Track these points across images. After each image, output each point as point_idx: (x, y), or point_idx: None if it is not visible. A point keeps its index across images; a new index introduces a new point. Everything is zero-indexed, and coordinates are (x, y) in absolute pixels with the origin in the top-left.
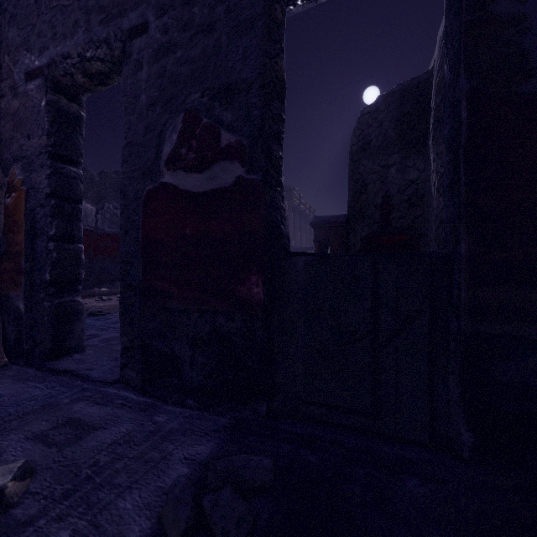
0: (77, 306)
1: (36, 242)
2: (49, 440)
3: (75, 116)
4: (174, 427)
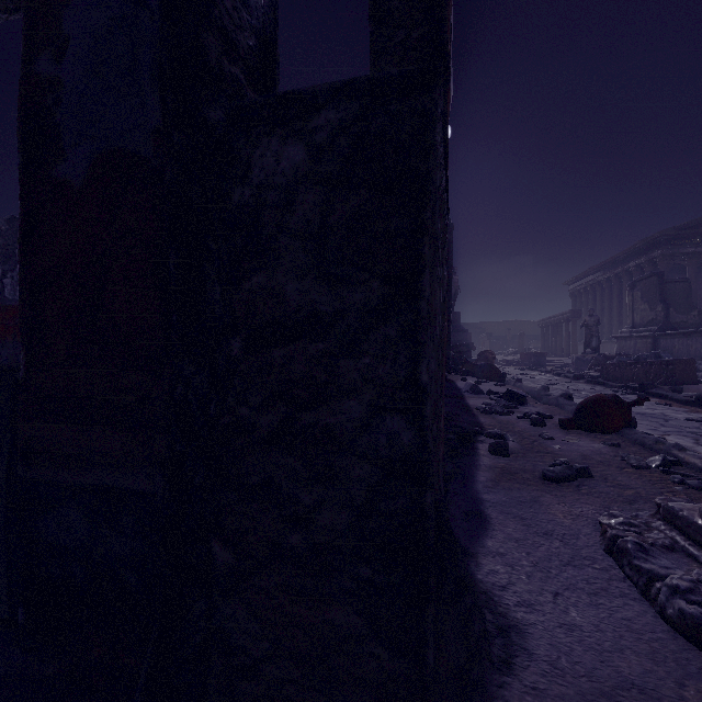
0: None
1: None
2: None
3: None
4: None
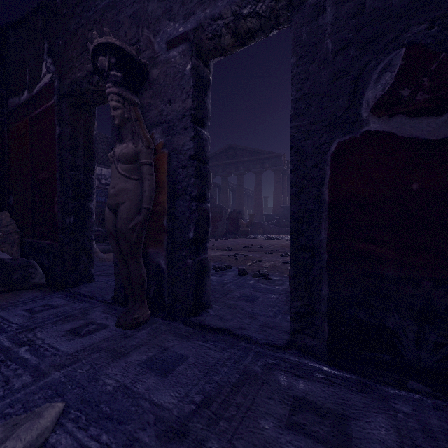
0: (208, 263)
1: (176, 202)
2: (308, 434)
3: (206, 80)
4: (440, 425)
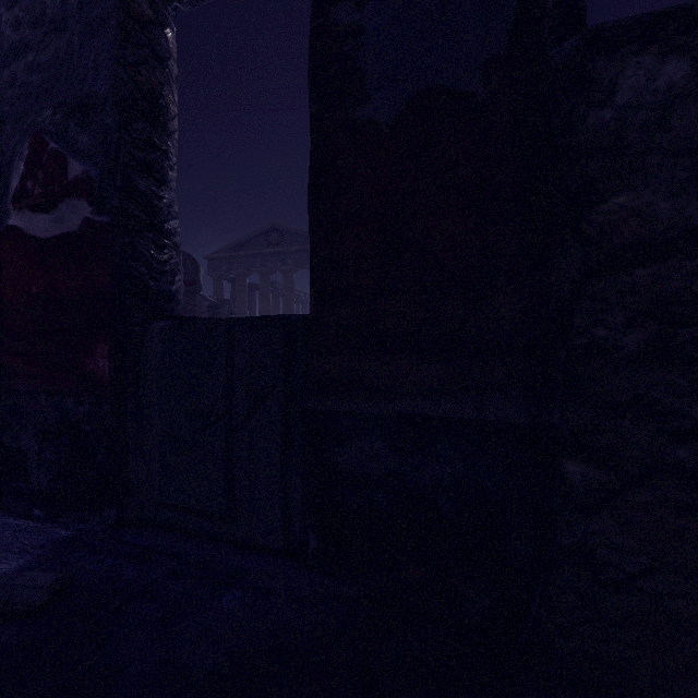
0: None
1: None
2: None
3: None
4: None
